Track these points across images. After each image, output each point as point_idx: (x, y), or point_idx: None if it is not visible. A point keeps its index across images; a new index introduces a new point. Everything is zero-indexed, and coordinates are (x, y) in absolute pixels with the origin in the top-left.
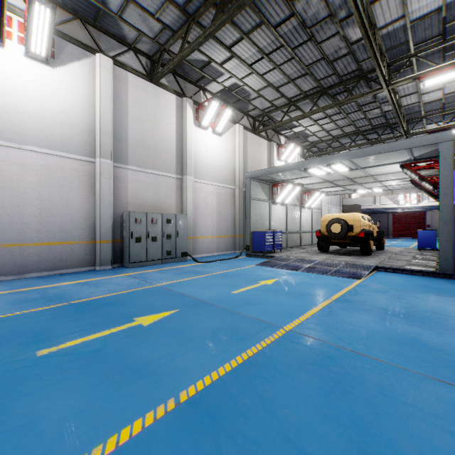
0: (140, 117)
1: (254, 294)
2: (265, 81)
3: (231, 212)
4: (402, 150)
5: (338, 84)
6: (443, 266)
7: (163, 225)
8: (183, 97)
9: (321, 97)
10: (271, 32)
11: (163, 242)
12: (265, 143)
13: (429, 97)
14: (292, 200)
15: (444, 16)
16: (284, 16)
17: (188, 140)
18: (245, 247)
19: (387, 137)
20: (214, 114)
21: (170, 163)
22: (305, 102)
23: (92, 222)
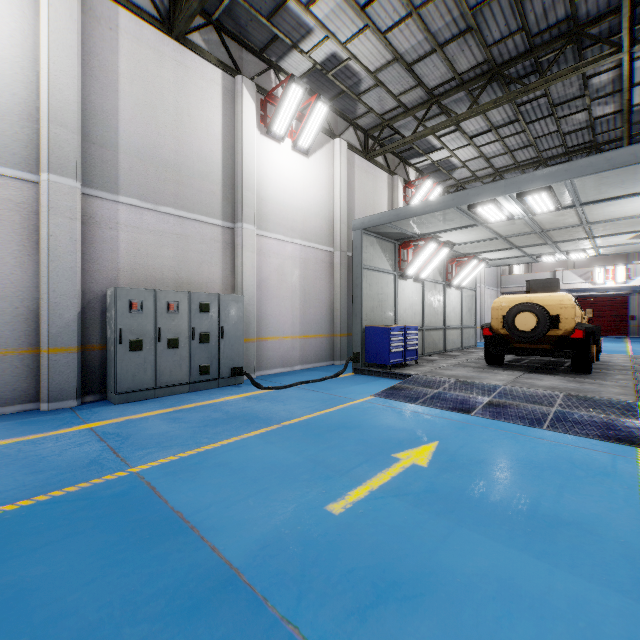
0: (146, 102)
1: (394, 522)
2: (390, 48)
3: (326, 294)
4: None
5: (525, 55)
6: None
7: (191, 316)
8: (236, 75)
9: (488, 85)
10: None
11: (193, 348)
12: (384, 177)
13: None
14: (432, 272)
15: None
16: None
17: (245, 156)
18: (352, 357)
19: None
20: (295, 112)
21: (211, 198)
22: (457, 98)
23: (33, 308)
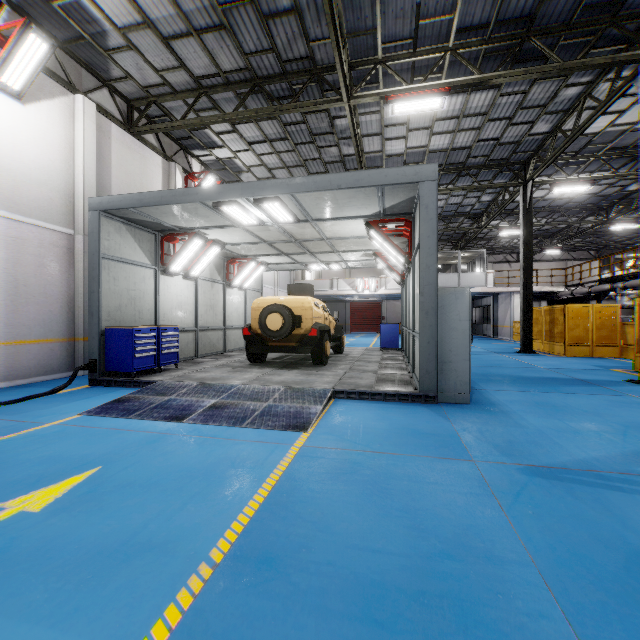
0: None
1: None
2: (135, 7)
3: (61, 287)
4: (371, 189)
5: (280, 77)
6: (426, 384)
7: None
8: None
9: (255, 95)
10: None
11: None
12: (158, 160)
13: (392, 146)
14: (208, 271)
15: (420, 2)
16: None
17: None
18: (85, 366)
19: None
20: None
21: None
22: (228, 98)
23: None
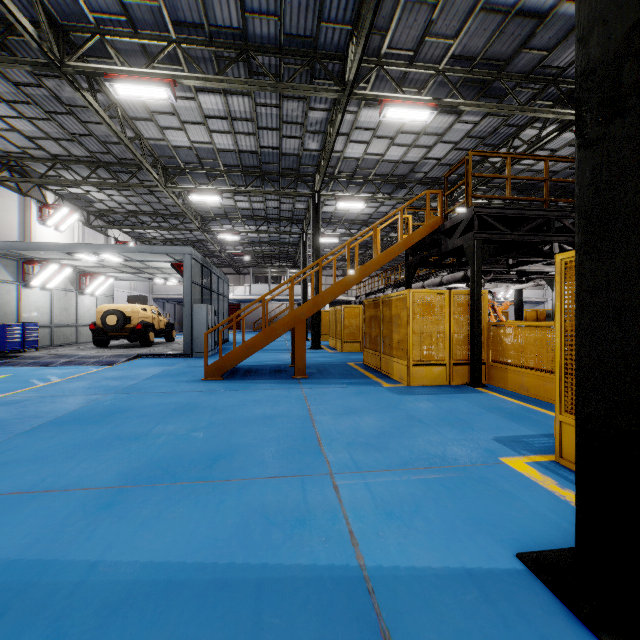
0: None
1: None
2: (8, 124)
3: None
4: (161, 254)
5: (118, 165)
6: (186, 349)
7: None
8: None
9: (101, 168)
10: (12, 84)
11: None
12: (16, 197)
13: (212, 203)
14: (63, 283)
15: (197, 154)
16: (30, 81)
17: None
18: None
19: (185, 228)
20: None
21: None
22: (79, 166)
23: None
